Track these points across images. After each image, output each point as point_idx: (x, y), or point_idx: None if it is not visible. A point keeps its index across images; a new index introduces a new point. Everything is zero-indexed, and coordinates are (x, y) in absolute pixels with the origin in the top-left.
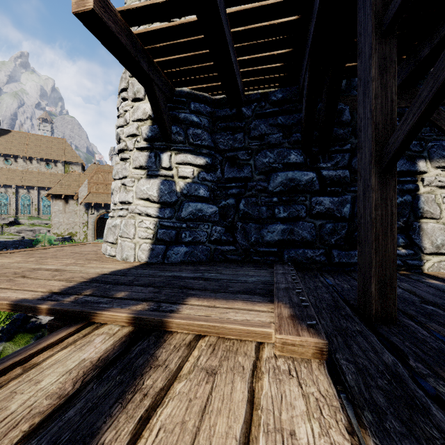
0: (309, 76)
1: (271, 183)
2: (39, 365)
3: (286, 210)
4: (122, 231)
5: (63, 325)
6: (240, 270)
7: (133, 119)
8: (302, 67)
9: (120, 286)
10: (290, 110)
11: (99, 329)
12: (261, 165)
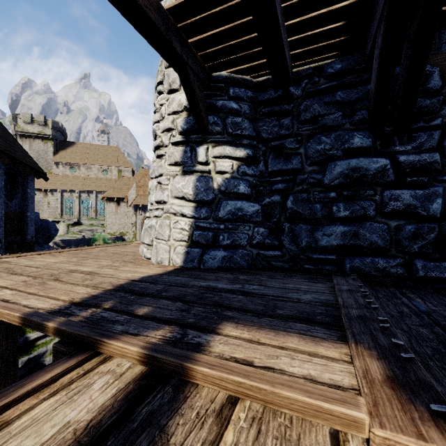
0: (386, 27)
1: (327, 175)
2: (9, 425)
3: (347, 207)
4: (157, 232)
5: (67, 352)
6: (289, 282)
7: (169, 112)
8: (371, 22)
9: (146, 297)
10: (352, 83)
11: (105, 364)
12: (313, 153)
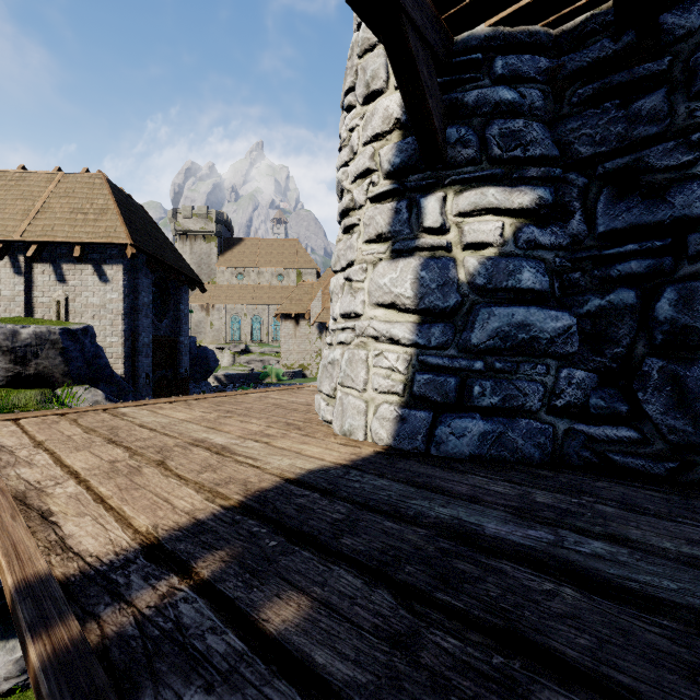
0: None
1: None
2: None
3: None
4: (344, 373)
5: None
6: None
7: (365, 139)
8: None
9: (302, 549)
10: None
11: None
12: None
